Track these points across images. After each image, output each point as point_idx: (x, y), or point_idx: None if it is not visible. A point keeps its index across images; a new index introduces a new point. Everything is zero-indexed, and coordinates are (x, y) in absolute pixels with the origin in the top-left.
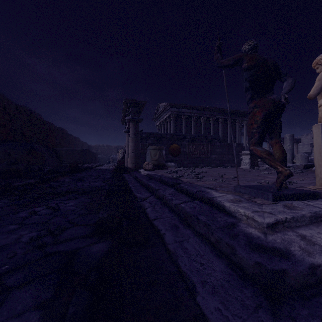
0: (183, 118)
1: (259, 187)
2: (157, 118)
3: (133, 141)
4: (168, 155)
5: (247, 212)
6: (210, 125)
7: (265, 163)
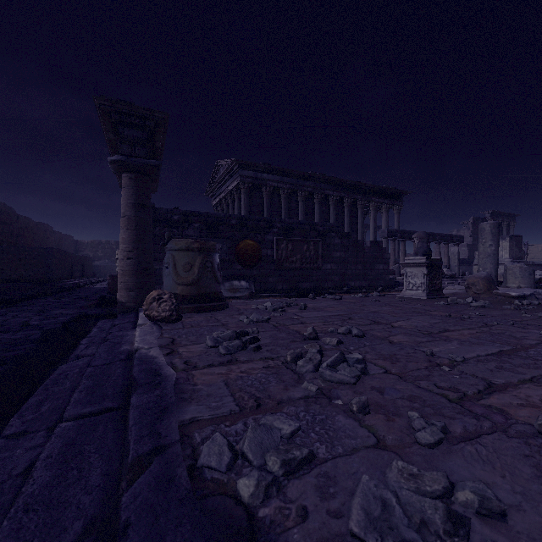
0: (264, 192)
1: None
2: (215, 191)
3: (131, 227)
4: (234, 263)
5: None
6: (313, 207)
7: None
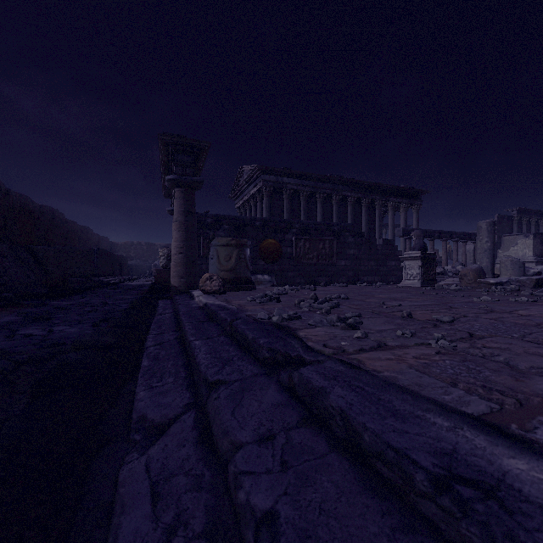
0: (285, 195)
1: None
2: (238, 194)
3: (182, 229)
4: (258, 260)
5: None
6: (332, 208)
7: None
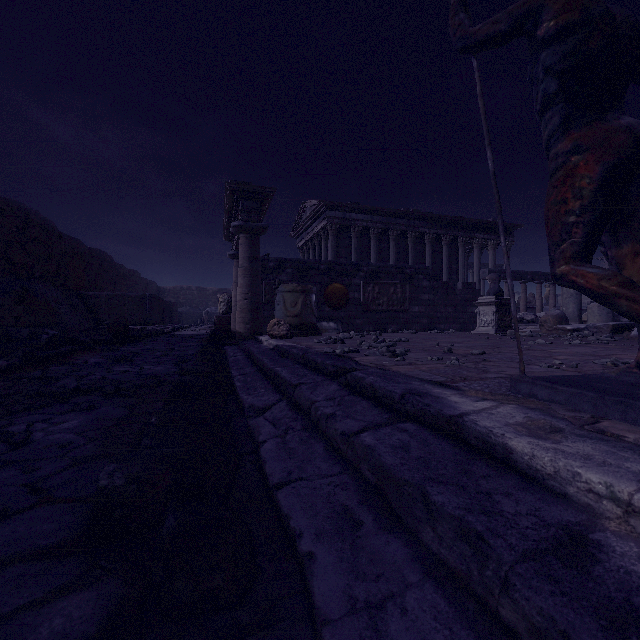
0: (353, 233)
1: (592, 384)
2: (301, 232)
3: (247, 275)
4: (323, 306)
5: (621, 484)
6: (407, 247)
7: (519, 324)
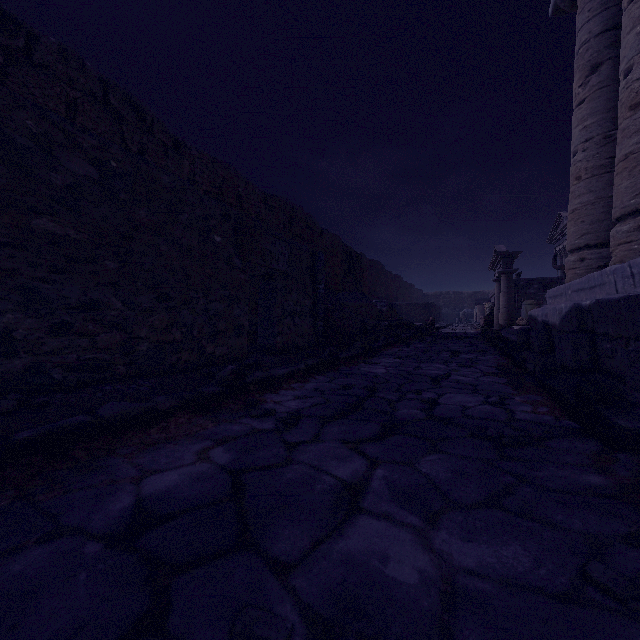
0: None
1: None
2: (557, 238)
3: (505, 295)
4: None
5: None
6: None
7: None
